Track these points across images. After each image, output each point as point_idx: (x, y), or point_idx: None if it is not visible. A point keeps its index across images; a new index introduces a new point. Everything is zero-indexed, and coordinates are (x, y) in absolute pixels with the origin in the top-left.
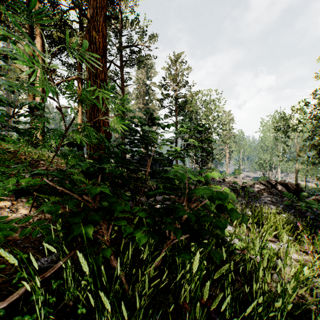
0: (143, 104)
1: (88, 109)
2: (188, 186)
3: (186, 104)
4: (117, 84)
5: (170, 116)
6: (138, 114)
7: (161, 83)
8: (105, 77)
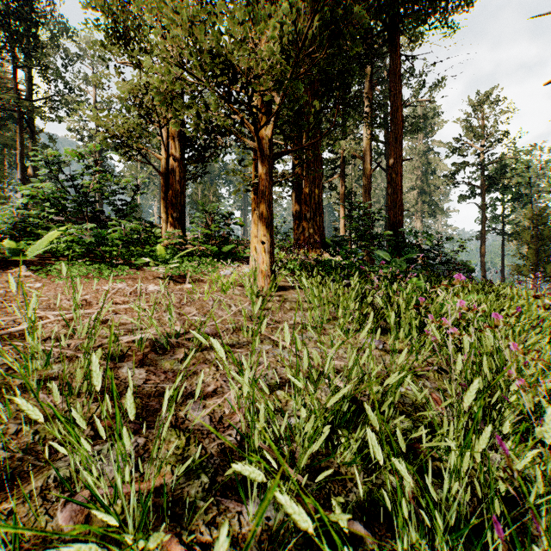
0: (418, 181)
1: (390, 226)
2: (454, 261)
3: (505, 171)
4: (381, 166)
5: (470, 197)
6: (409, 199)
7: (452, 146)
8: (401, 203)
